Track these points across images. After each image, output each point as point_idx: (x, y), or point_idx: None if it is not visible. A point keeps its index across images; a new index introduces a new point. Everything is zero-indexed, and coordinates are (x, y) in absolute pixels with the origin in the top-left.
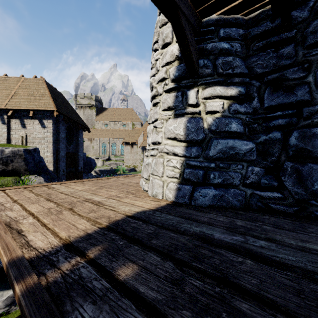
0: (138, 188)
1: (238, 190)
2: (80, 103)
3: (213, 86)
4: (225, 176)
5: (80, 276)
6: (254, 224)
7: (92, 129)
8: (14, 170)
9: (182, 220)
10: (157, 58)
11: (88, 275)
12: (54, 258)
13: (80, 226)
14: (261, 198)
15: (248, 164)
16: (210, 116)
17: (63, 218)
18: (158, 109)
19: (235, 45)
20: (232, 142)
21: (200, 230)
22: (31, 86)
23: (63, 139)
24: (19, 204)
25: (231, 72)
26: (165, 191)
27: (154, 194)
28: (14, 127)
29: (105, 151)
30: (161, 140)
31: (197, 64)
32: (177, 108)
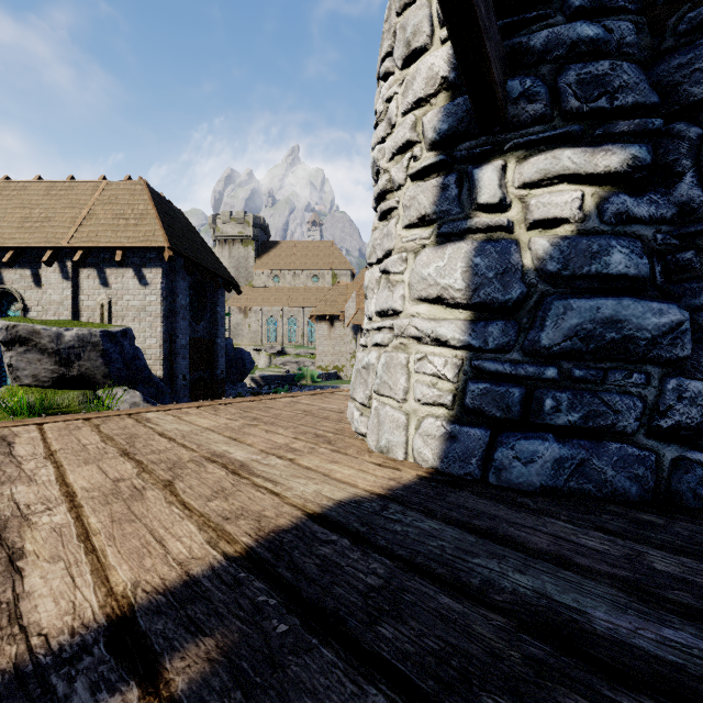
0: (342, 426)
1: (634, 448)
2: (222, 233)
3: (550, 149)
4: (590, 404)
5: None
6: None
7: (248, 288)
8: (83, 375)
9: (470, 540)
10: (390, 94)
11: None
12: (60, 684)
13: (176, 547)
14: None
15: (665, 370)
16: (542, 233)
17: (142, 513)
18: (392, 224)
19: (617, 26)
20: (612, 306)
21: (537, 589)
22: (119, 199)
23: (183, 310)
24: (57, 463)
25: (607, 106)
26: (413, 439)
27: (382, 445)
28: (86, 286)
29: (274, 336)
30: (401, 306)
31: (502, 91)
32: (444, 218)
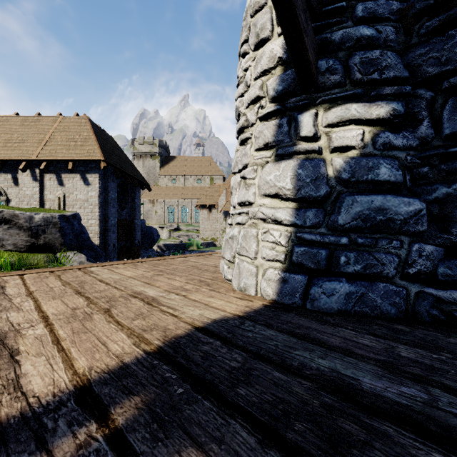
0: (217, 275)
1: (393, 286)
2: (138, 151)
3: (344, 103)
4: (367, 259)
5: None
6: (437, 358)
7: (155, 187)
8: (47, 244)
9: (293, 341)
10: (246, 66)
11: None
12: (49, 423)
13: (114, 347)
14: (438, 301)
15: (412, 239)
16: (339, 155)
17: (91, 328)
18: (248, 148)
19: (384, 29)
20: (380, 200)
21: (331, 367)
22: (70, 128)
23: (113, 201)
24: (35, 299)
25: (378, 78)
26: (261, 282)
27: (242, 286)
28: (48, 185)
29: (173, 218)
30: (253, 199)
31: (315, 67)
32: (280, 145)
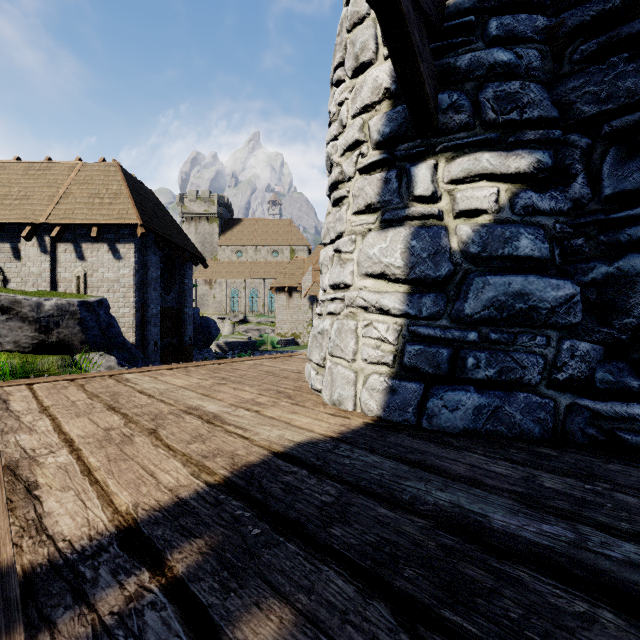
0: (301, 384)
1: (537, 396)
2: (189, 211)
3: (472, 152)
4: (503, 361)
5: (141, 639)
6: (591, 489)
7: (213, 261)
8: (62, 342)
9: (404, 469)
10: (341, 99)
11: (161, 635)
12: (88, 571)
13: (166, 478)
14: (596, 417)
15: (562, 333)
16: (466, 221)
17: (133, 454)
18: (344, 210)
19: (526, 54)
20: (520, 281)
21: (453, 501)
22: (94, 179)
23: (154, 282)
24: (52, 416)
25: (518, 118)
26: (361, 393)
27: (335, 398)
28: (63, 260)
29: (237, 305)
30: (350, 280)
31: (434, 103)
32: (387, 207)
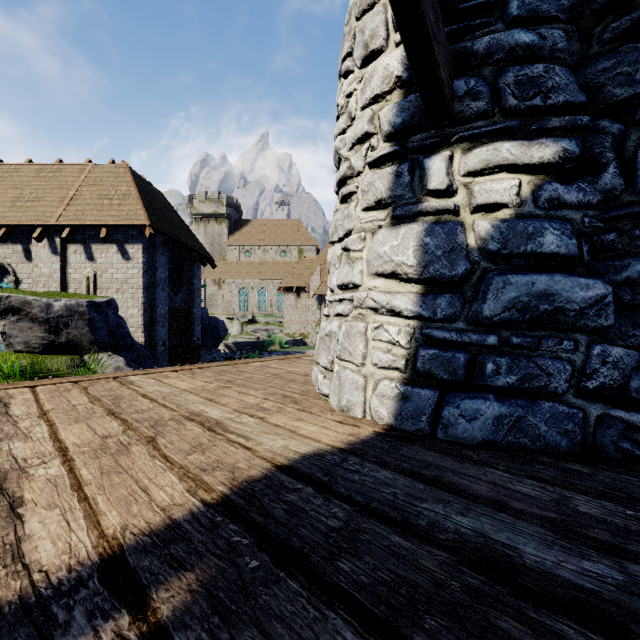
0: (307, 388)
1: (564, 406)
2: (198, 212)
3: (491, 142)
4: (526, 368)
5: None
6: (633, 515)
7: (221, 262)
8: (71, 342)
9: (419, 487)
10: (350, 90)
11: None
12: (61, 613)
13: (160, 495)
14: (631, 430)
15: (592, 337)
16: (485, 216)
17: (128, 466)
18: (352, 207)
19: (550, 34)
20: (545, 281)
21: (477, 529)
22: (104, 180)
23: (163, 282)
24: (50, 422)
25: (541, 104)
26: (371, 399)
27: (343, 404)
28: (73, 261)
29: (246, 305)
30: (359, 280)
31: (449, 90)
32: (398, 202)
